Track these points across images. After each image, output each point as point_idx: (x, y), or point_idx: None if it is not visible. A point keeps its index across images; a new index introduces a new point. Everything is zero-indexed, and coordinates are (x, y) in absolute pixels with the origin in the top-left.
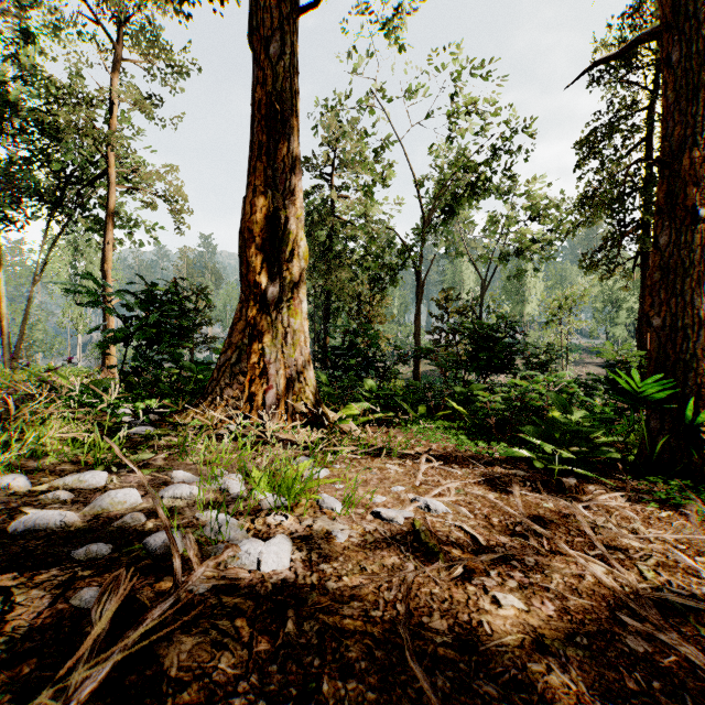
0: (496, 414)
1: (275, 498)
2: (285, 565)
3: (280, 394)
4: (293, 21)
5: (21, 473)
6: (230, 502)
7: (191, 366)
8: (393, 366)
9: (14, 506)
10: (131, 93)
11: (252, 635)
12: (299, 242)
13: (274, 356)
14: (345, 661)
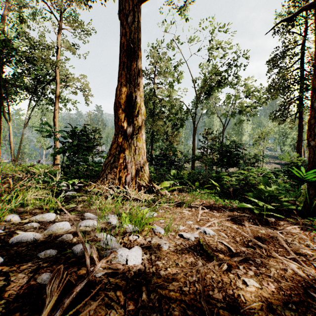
0: (233, 187)
1: (133, 227)
2: (139, 262)
3: (133, 177)
4: (138, 6)
5: (16, 213)
6: (112, 229)
7: (92, 164)
8: (183, 164)
9: (12, 230)
10: (66, 43)
11: (125, 300)
12: (141, 107)
13: (130, 159)
14: (172, 315)
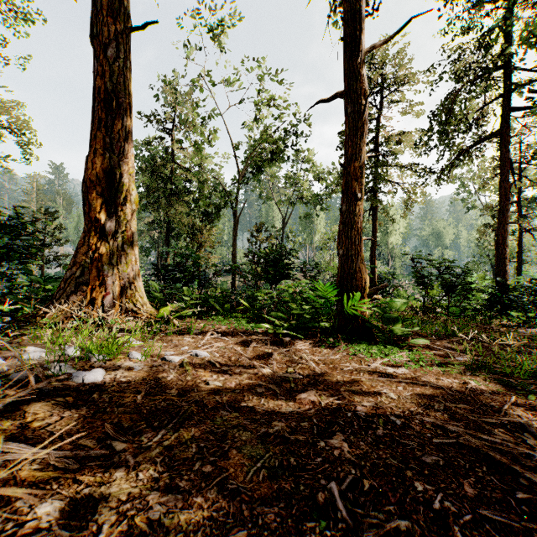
0: (265, 307)
1: (99, 353)
2: (99, 380)
3: (116, 298)
4: (127, 35)
5: None
6: (69, 359)
7: (41, 279)
8: (211, 278)
9: None
10: None
11: (75, 400)
12: (131, 192)
13: (111, 271)
14: (121, 404)
